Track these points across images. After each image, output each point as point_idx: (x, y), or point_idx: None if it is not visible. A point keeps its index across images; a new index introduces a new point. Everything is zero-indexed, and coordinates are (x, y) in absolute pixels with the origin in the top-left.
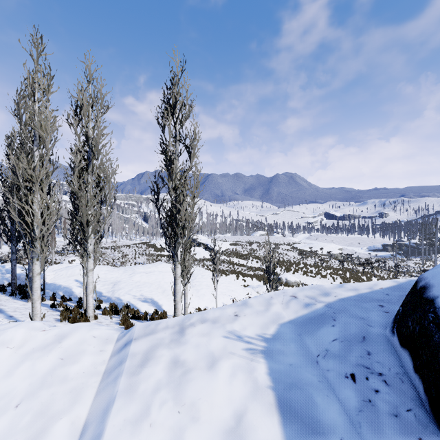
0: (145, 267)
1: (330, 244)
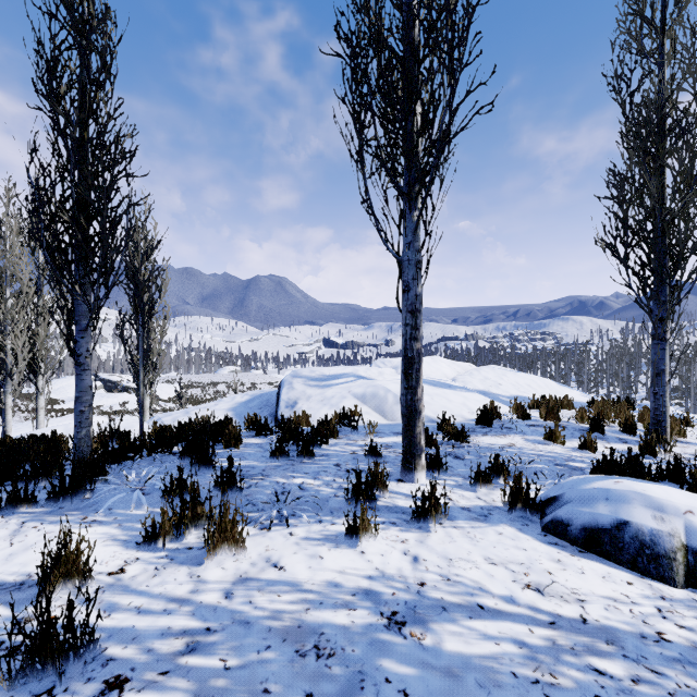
0: (52, 421)
1: None
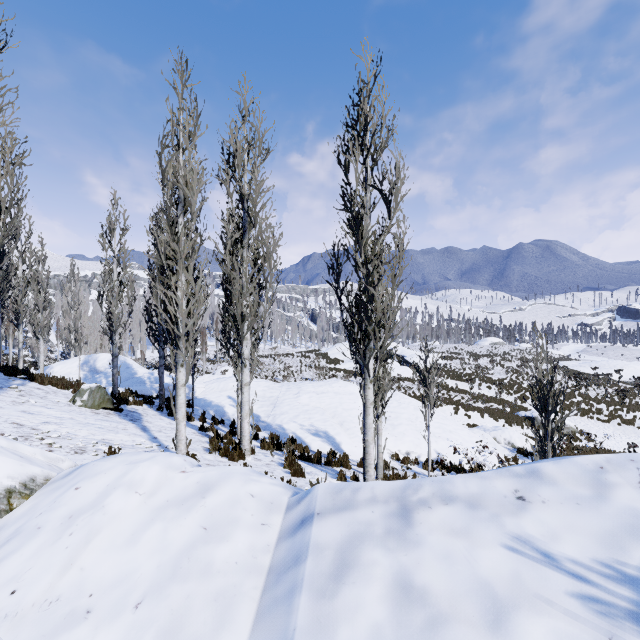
0: (315, 384)
1: (636, 363)
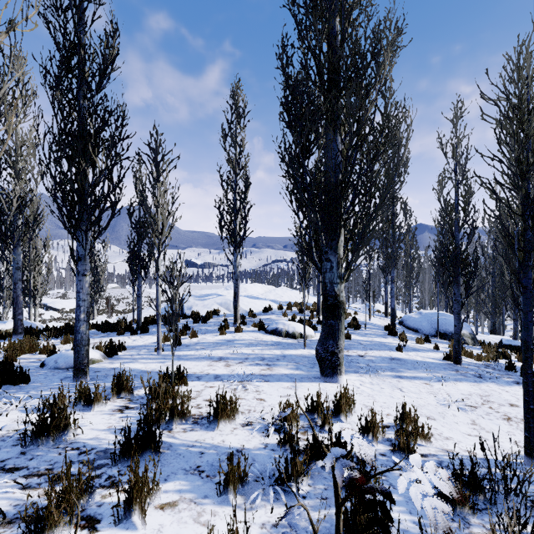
0: None
1: None
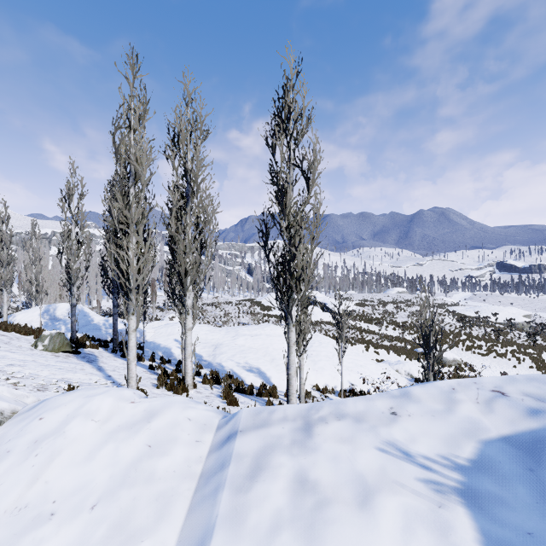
0: (250, 328)
1: (509, 308)
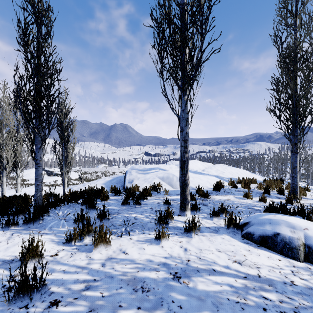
0: (23, 189)
1: None
